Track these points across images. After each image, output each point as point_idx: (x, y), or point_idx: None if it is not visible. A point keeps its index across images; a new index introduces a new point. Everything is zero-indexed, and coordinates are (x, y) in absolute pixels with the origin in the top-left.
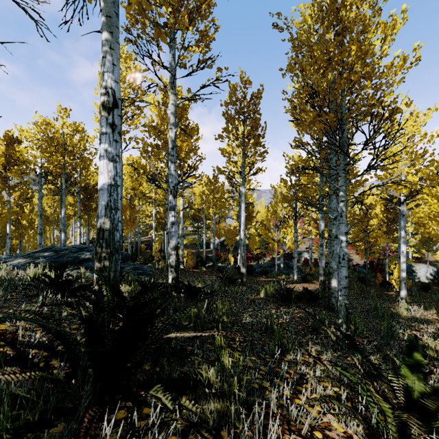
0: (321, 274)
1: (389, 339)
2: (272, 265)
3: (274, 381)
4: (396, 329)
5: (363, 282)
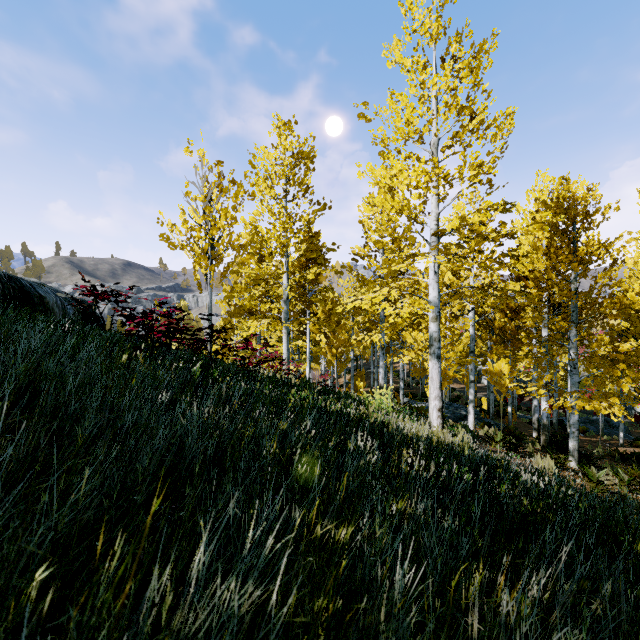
0: None
1: None
2: (587, 420)
3: None
4: None
5: None
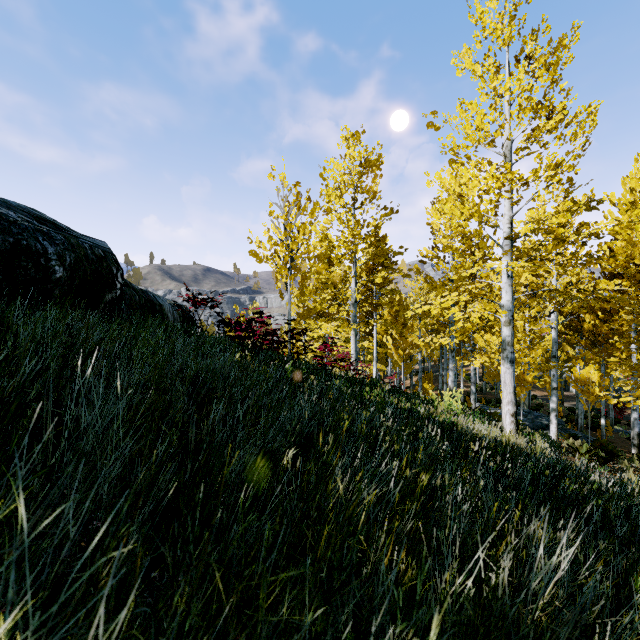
0: None
1: None
2: None
3: None
4: None
5: None
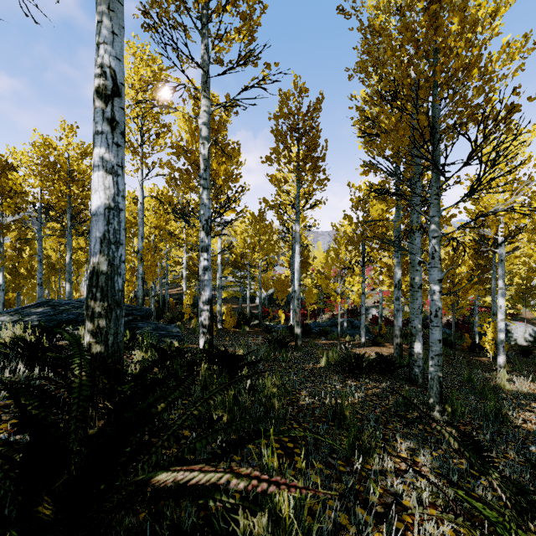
0: (397, 336)
1: (498, 426)
2: (333, 323)
3: (356, 512)
4: (503, 410)
5: (447, 346)
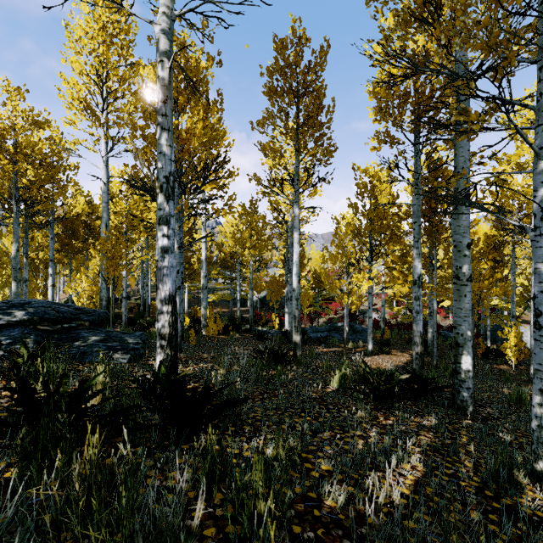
0: (417, 343)
1: None
2: (332, 328)
3: None
4: None
5: None
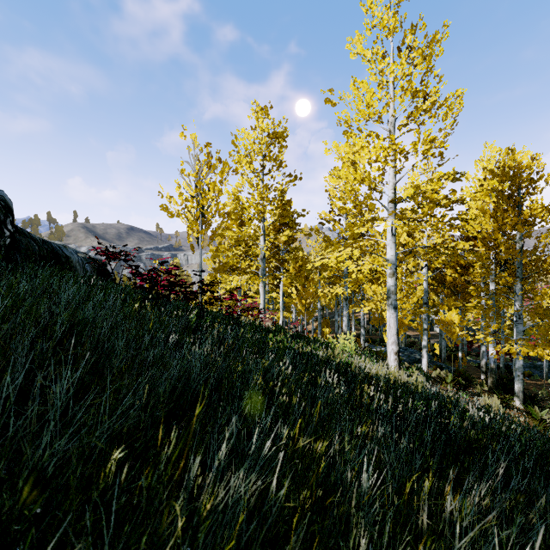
0: None
1: None
2: (532, 366)
3: None
4: None
5: None
